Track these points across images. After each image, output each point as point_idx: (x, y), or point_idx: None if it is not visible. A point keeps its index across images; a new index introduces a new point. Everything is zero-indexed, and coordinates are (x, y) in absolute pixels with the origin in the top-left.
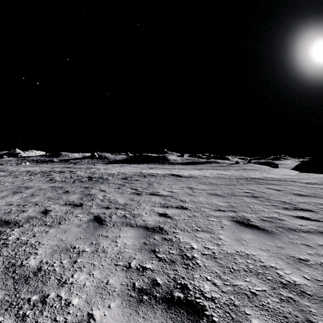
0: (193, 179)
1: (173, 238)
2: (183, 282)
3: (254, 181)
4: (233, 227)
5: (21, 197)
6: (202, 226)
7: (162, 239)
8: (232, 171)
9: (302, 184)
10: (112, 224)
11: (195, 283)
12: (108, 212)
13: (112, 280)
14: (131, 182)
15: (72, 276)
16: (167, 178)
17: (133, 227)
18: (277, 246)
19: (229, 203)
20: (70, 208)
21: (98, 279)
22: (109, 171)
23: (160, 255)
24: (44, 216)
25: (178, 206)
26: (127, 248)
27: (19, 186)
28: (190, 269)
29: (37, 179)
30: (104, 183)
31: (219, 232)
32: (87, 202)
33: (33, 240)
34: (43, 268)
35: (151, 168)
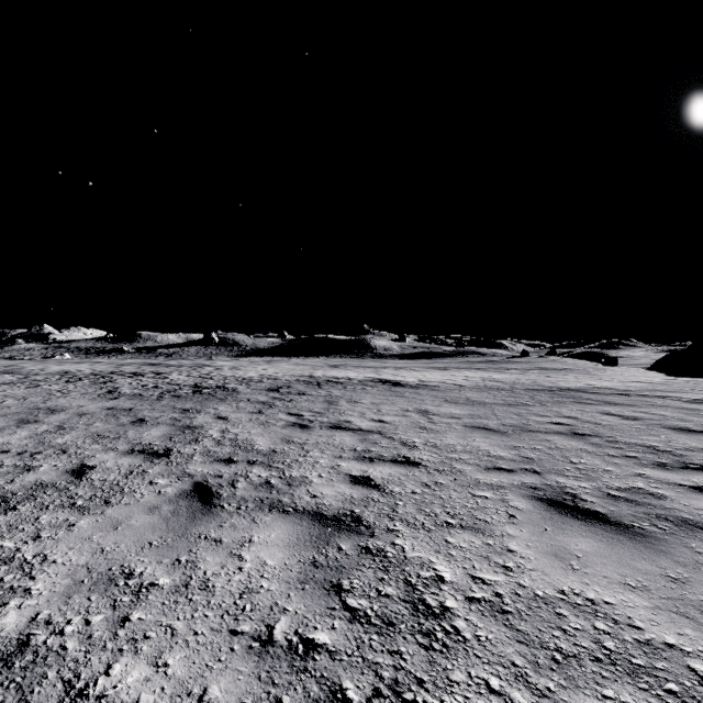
0: (429, 391)
1: (389, 549)
2: (421, 698)
3: (568, 396)
4: (539, 518)
5: (34, 432)
6: (459, 514)
7: (360, 550)
8: (515, 374)
9: (682, 404)
10: (235, 505)
11: (457, 702)
12: (228, 472)
13: (218, 689)
14: (288, 398)
15: (108, 670)
16: (369, 389)
17: (288, 514)
18: (669, 576)
19: (520, 451)
20: (141, 462)
21: (177, 682)
22: (241, 374)
23: (354, 602)
24: (75, 482)
25: (398, 458)
26: (268, 578)
27: (37, 407)
28: (439, 652)
29: (79, 391)
30: (227, 401)
31: (505, 532)
32: (183, 445)
33: (31, 550)
34: (33, 640)
35: (335, 367)
